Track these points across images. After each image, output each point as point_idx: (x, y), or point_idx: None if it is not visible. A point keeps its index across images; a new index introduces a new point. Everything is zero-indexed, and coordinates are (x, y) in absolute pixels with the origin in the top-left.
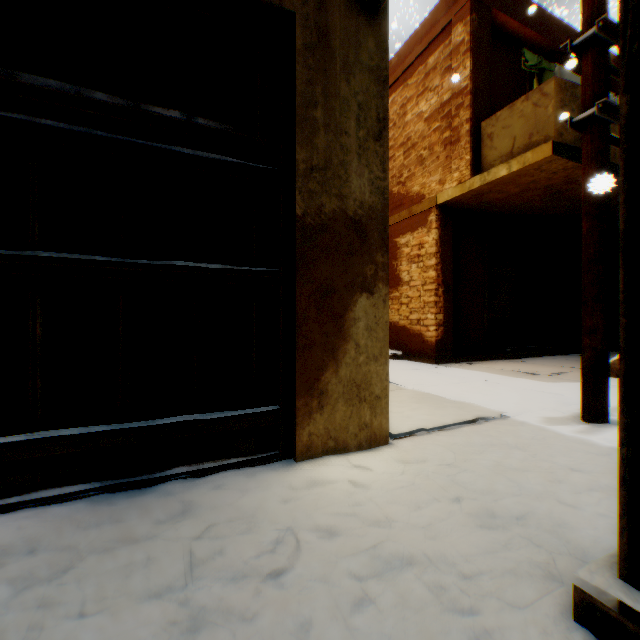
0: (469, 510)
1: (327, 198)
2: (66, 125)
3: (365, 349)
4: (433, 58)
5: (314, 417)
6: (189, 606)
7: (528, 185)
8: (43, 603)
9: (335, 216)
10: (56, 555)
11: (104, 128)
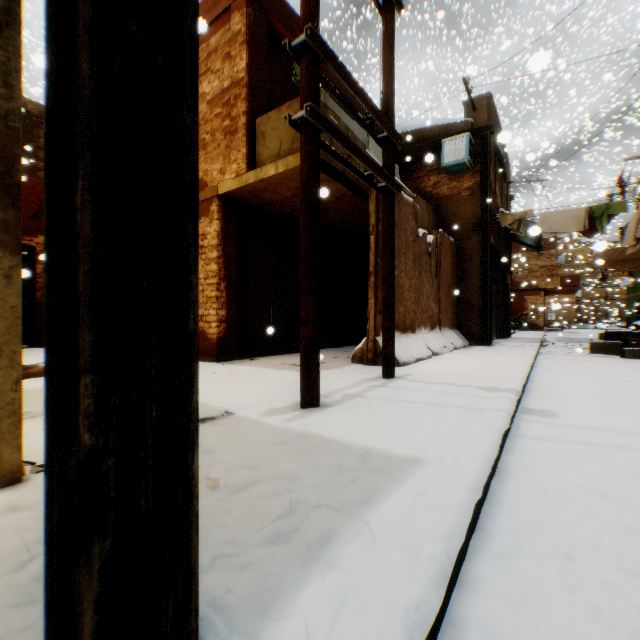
0: (27, 577)
1: None
2: None
3: None
4: (215, 39)
5: None
6: None
7: (298, 190)
8: None
9: None
10: None
11: None
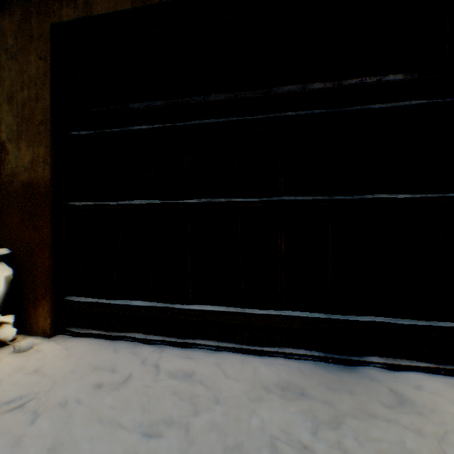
0: None
1: None
2: (298, 112)
3: None
4: None
5: None
6: None
7: None
8: (340, 447)
9: None
10: (321, 405)
11: (318, 107)
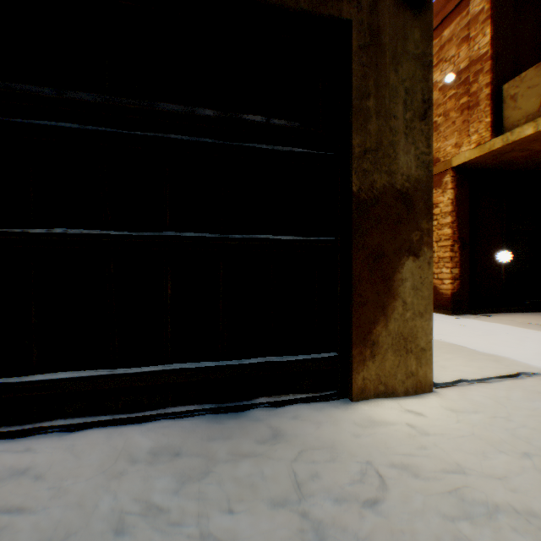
0: None
1: (378, 175)
2: (186, 137)
3: (411, 306)
4: (448, 31)
5: (367, 364)
6: (309, 518)
7: None
8: (200, 496)
9: (385, 190)
10: (195, 459)
11: (209, 136)
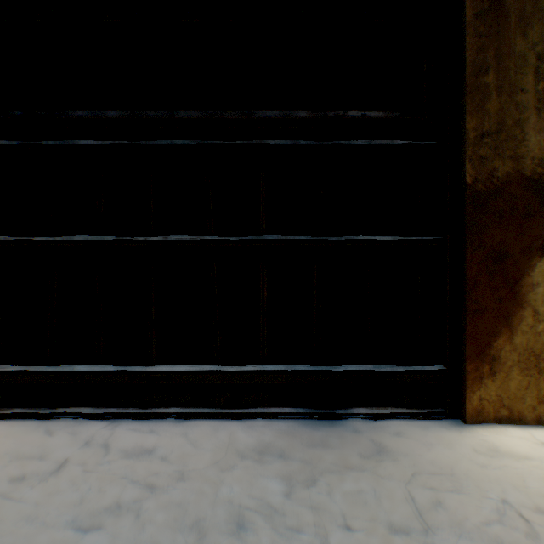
0: None
1: (498, 161)
2: (282, 141)
3: (543, 317)
4: None
5: (484, 382)
6: None
7: None
8: (312, 505)
9: (507, 179)
10: (299, 464)
11: (303, 138)
